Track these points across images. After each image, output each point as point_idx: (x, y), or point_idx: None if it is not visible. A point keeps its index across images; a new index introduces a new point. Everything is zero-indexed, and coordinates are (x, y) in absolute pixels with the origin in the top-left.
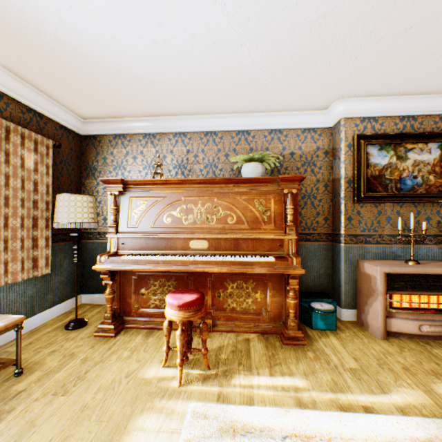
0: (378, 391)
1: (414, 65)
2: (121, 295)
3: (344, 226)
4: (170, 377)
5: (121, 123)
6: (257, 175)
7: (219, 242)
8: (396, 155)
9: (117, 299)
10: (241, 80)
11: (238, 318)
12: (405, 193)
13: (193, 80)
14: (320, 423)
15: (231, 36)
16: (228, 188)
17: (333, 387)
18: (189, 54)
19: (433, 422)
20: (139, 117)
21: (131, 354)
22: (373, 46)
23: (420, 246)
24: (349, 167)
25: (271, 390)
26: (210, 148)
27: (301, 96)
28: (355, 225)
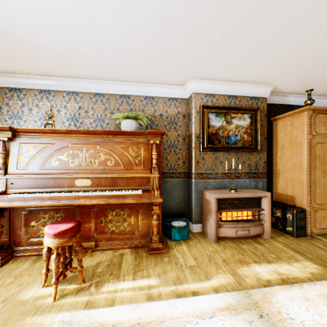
0: (204, 279)
1: (231, 62)
2: (11, 229)
3: (195, 167)
4: (47, 295)
5: (17, 79)
6: (133, 129)
7: (101, 180)
8: (226, 121)
9: (6, 232)
10: (117, 56)
11: (117, 238)
12: (231, 145)
13: (77, 50)
14: (159, 310)
15: (102, 19)
16: (108, 138)
17: (176, 281)
18: (69, 28)
19: (232, 294)
20: (34, 75)
21: (14, 280)
22: (205, 45)
23: (239, 180)
24: (197, 127)
25: (131, 291)
26: (99, 106)
27: (165, 74)
28: (201, 166)
